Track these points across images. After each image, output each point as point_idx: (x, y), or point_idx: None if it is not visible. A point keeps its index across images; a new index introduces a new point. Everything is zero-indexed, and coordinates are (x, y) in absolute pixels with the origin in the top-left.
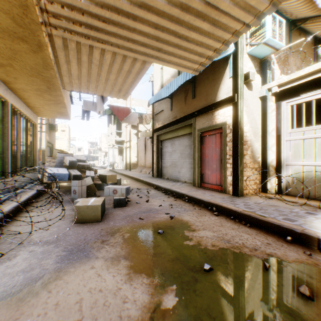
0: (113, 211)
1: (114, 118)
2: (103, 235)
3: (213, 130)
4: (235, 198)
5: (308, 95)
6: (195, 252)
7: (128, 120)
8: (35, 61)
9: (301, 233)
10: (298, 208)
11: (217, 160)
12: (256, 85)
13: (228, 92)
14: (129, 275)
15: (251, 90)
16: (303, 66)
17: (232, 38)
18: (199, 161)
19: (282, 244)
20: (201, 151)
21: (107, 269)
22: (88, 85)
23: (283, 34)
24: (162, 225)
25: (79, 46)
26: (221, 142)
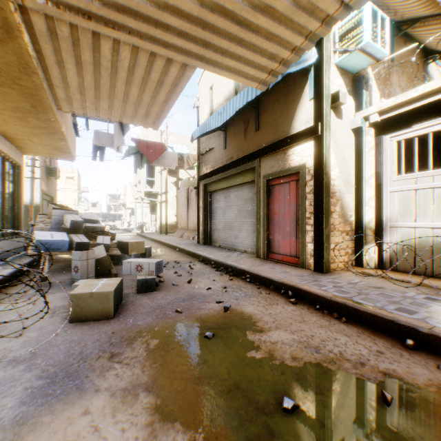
0: (135, 300)
1: (142, 159)
2: (114, 344)
3: (286, 176)
4: (320, 276)
5: (422, 126)
6: (266, 371)
7: (162, 162)
8: (4, 59)
9: (429, 334)
10: (413, 291)
11: (291, 220)
12: (348, 111)
13: (308, 121)
14: (152, 427)
15: (341, 118)
16: (410, 88)
17: (322, 30)
18: (265, 222)
19: (401, 352)
20: (269, 206)
21: (113, 415)
22: (97, 104)
23: (386, 38)
24: (212, 323)
25: (77, 35)
26: (298, 194)
